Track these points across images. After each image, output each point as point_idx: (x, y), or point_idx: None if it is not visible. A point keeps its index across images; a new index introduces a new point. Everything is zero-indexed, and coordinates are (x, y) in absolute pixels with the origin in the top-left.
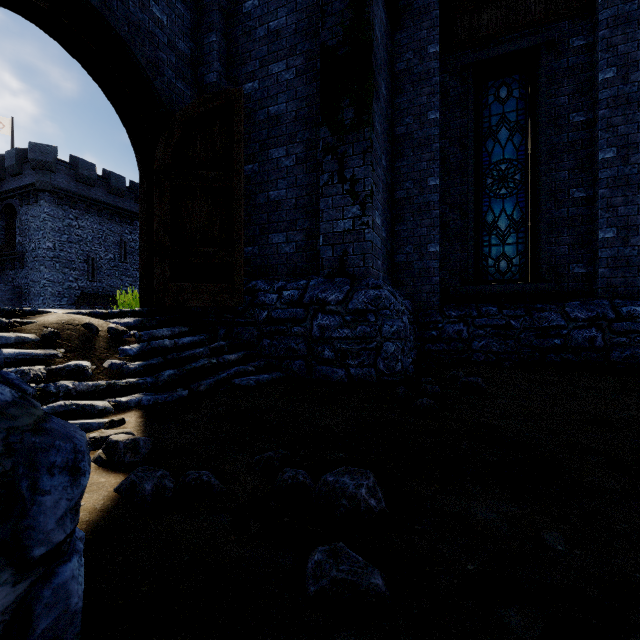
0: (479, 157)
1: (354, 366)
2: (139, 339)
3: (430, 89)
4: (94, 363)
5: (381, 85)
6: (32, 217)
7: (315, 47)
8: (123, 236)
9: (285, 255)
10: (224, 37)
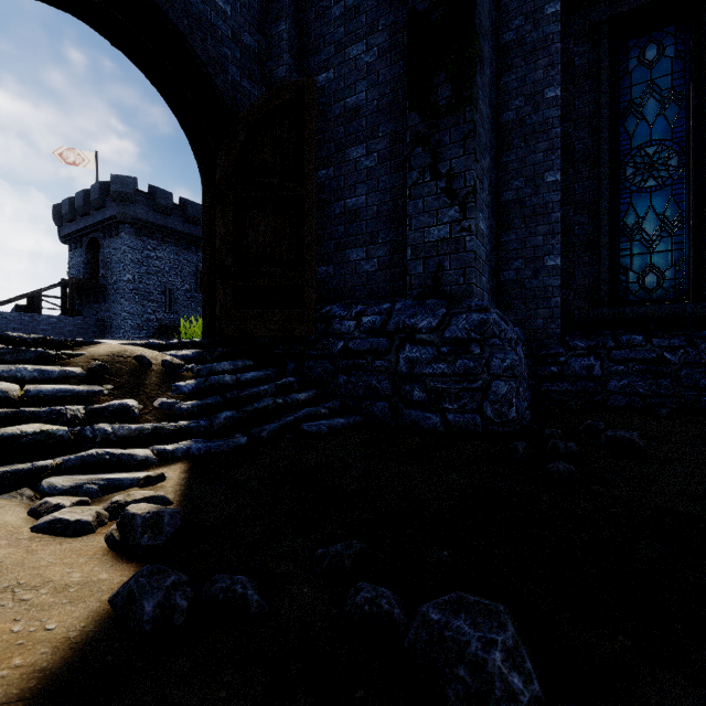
0: (615, 141)
1: (452, 411)
2: (197, 374)
3: (548, 60)
4: (142, 402)
5: (486, 54)
6: (114, 250)
7: (401, 18)
8: (199, 266)
9: (365, 274)
10: (295, 24)
